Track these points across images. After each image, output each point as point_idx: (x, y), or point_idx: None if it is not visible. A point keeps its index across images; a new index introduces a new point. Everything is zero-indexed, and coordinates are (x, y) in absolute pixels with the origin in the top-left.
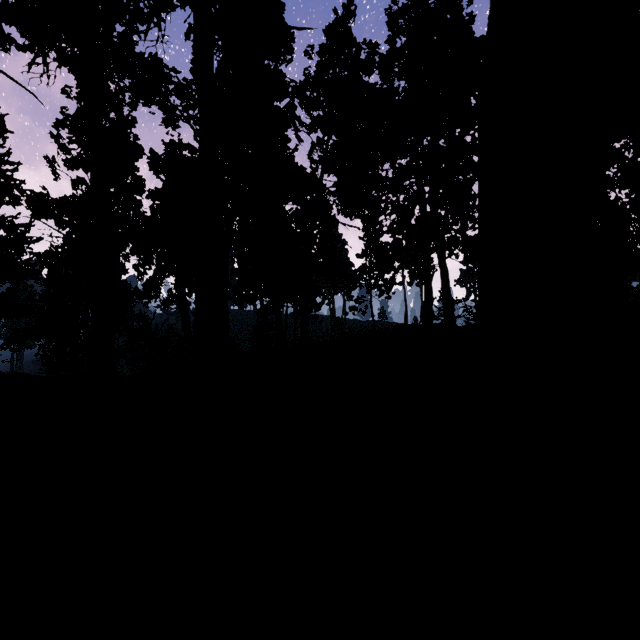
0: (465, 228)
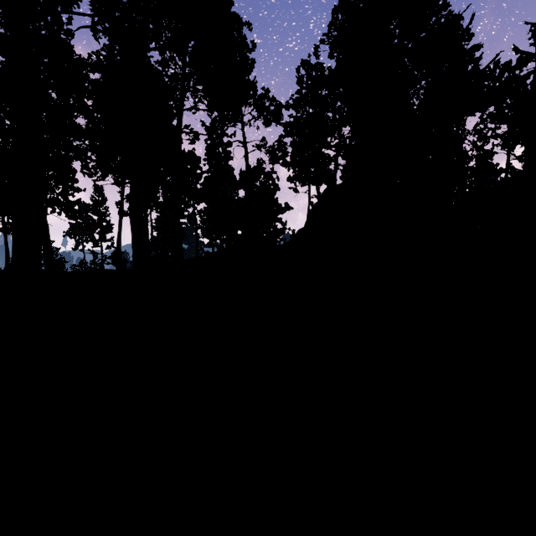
0: (66, 194)
